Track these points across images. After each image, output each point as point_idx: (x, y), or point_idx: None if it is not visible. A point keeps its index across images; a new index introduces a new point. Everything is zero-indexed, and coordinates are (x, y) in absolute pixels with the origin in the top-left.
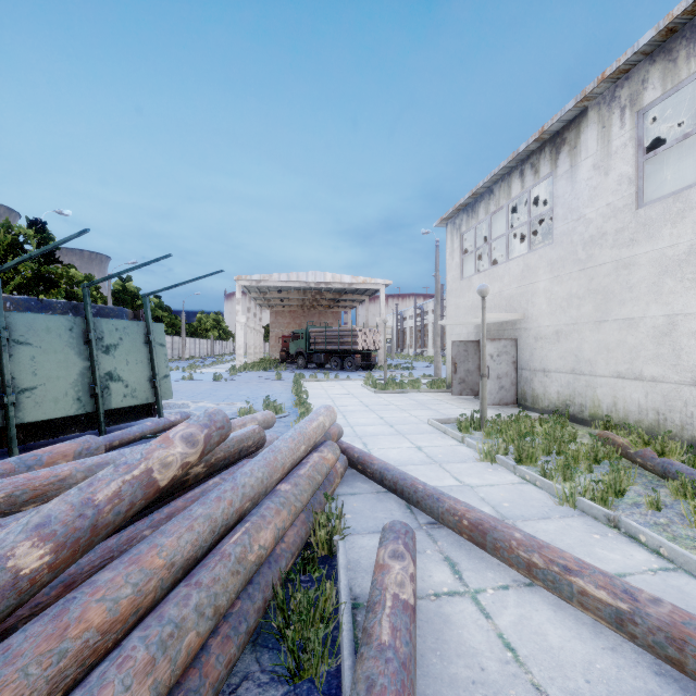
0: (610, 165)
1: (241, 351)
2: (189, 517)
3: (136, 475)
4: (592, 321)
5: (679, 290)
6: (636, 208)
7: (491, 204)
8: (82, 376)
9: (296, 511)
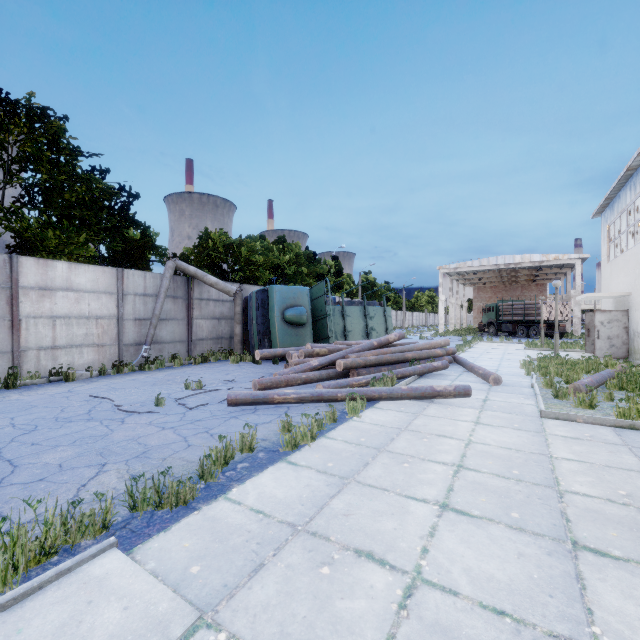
0: None
1: (442, 321)
2: (395, 347)
3: (386, 338)
4: None
5: None
6: None
7: (619, 207)
8: (363, 328)
9: (419, 356)
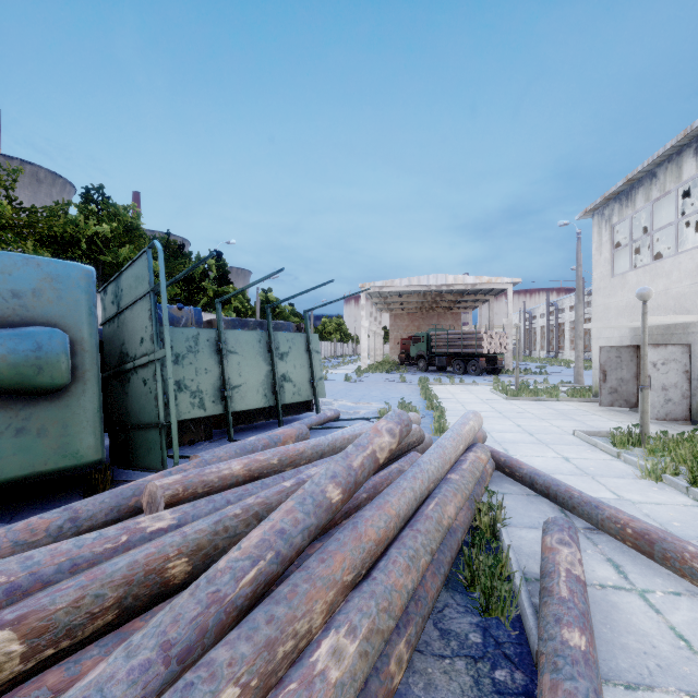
0: None
1: (365, 354)
2: (400, 487)
3: (368, 454)
4: None
5: None
6: None
7: (652, 190)
8: (267, 377)
9: (466, 497)
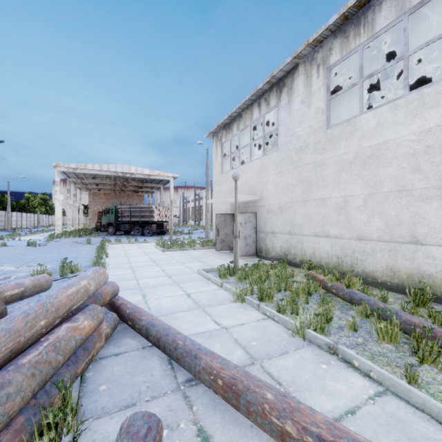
0: (311, 101)
1: (60, 222)
2: None
3: None
4: (301, 200)
5: (350, 181)
6: (326, 129)
7: (240, 124)
8: None
9: None
